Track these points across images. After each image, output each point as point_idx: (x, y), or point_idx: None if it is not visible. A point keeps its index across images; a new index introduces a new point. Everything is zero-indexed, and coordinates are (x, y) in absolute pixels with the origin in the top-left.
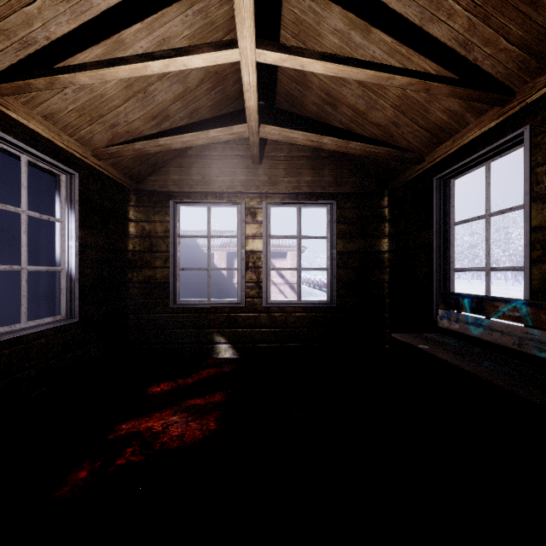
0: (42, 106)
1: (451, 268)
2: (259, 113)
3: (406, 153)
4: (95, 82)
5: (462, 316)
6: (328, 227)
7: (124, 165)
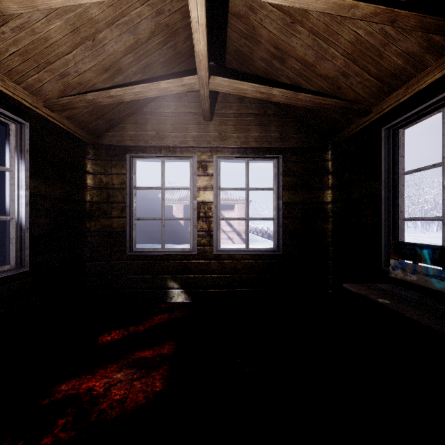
0: None
1: (400, 217)
2: (210, 72)
3: (354, 105)
4: (26, 11)
5: (421, 268)
6: (274, 179)
7: (81, 119)
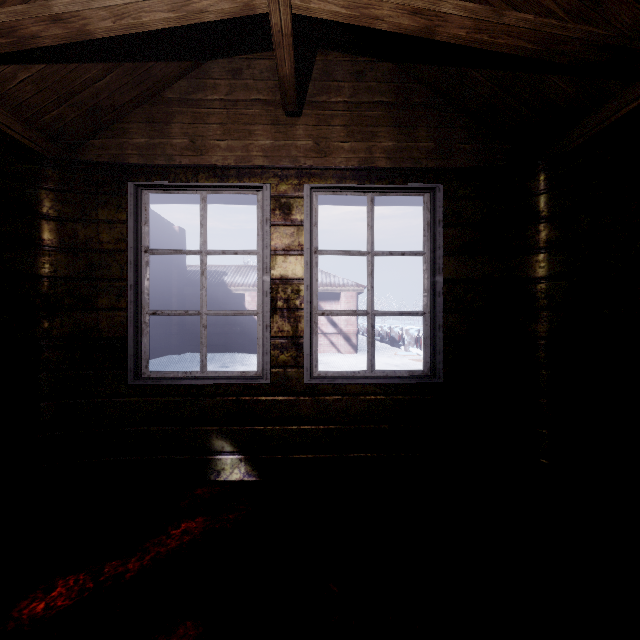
0: None
1: None
2: (297, 21)
3: (634, 40)
4: None
5: None
6: (424, 234)
7: (17, 98)
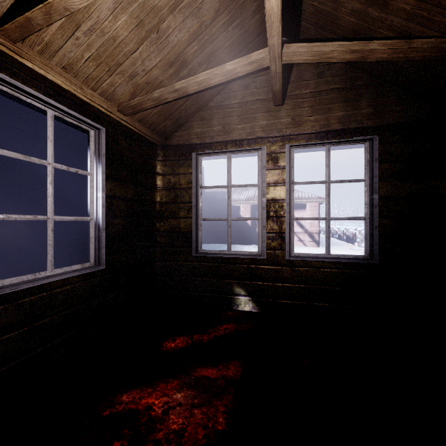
0: (58, 55)
1: None
2: None
3: None
4: (89, 3)
5: None
6: (365, 168)
7: (150, 121)
